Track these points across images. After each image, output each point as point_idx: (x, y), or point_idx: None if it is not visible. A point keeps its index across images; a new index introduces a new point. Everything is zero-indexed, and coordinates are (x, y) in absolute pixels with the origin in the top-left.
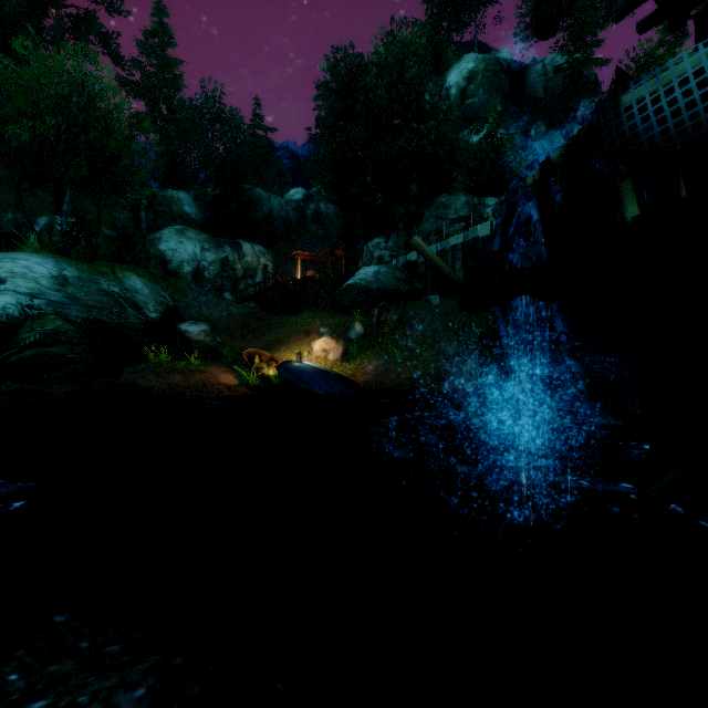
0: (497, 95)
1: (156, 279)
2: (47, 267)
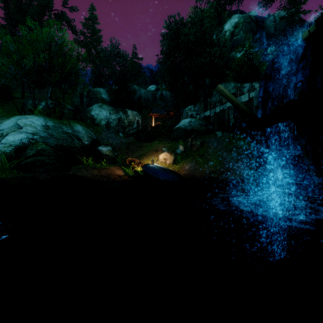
0: (249, 33)
1: (88, 126)
2: (40, 121)
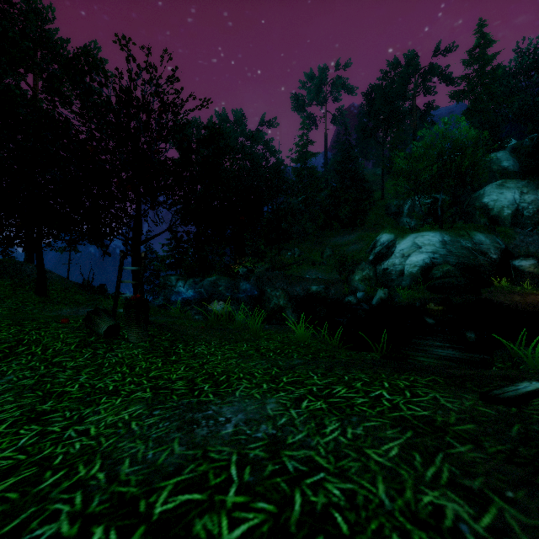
0: None
1: (491, 231)
2: (436, 237)
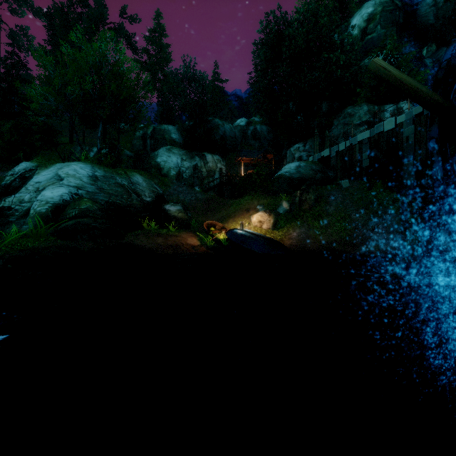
0: (392, 28)
1: (151, 177)
2: (86, 170)
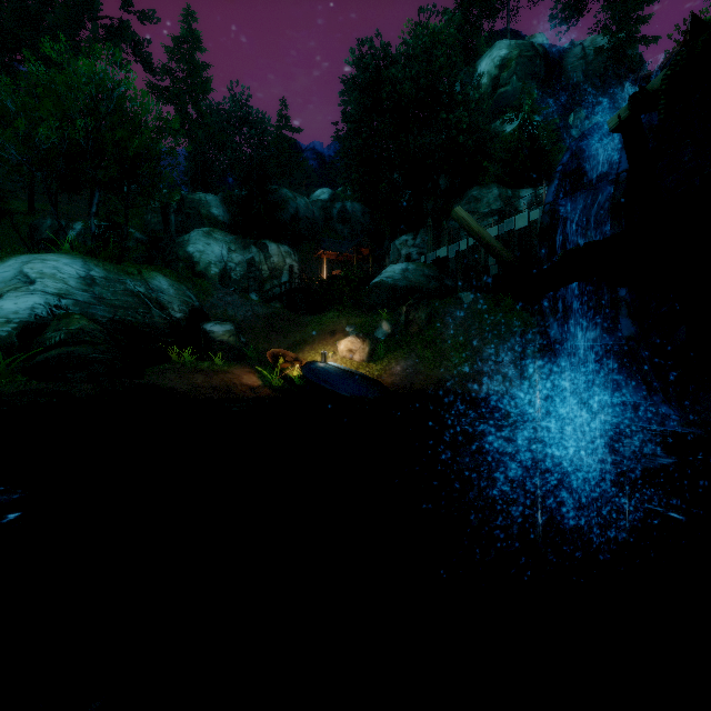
0: (531, 82)
1: (182, 279)
2: (75, 267)
